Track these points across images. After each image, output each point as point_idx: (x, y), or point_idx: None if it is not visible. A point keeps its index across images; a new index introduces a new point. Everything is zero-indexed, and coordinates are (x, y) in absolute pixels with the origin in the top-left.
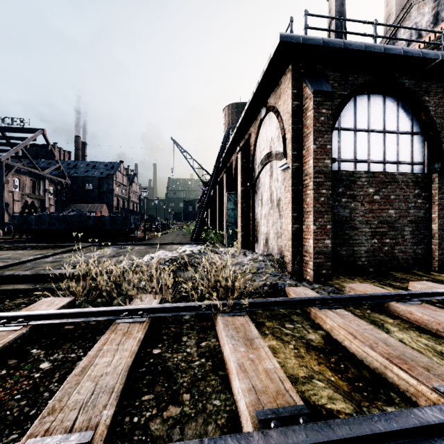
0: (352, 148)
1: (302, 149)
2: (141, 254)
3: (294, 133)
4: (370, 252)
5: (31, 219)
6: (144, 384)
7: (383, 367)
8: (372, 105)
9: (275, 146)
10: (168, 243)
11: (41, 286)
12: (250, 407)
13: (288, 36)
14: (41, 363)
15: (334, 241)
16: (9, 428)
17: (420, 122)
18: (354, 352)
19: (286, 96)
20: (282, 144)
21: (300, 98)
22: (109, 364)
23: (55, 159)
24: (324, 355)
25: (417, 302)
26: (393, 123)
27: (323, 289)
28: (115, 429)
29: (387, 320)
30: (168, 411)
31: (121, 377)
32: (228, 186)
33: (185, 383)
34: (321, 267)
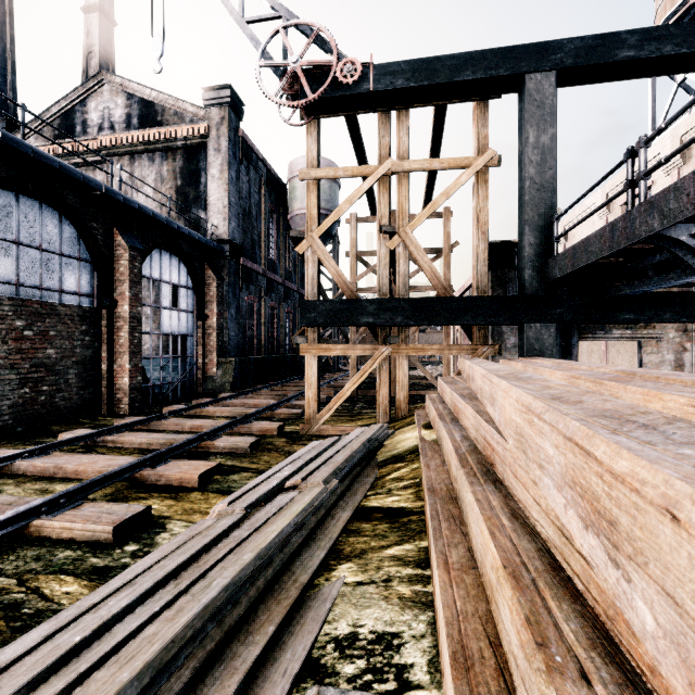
0: None
1: None
2: None
3: None
4: (18, 407)
5: None
6: None
7: None
8: (22, 210)
9: None
10: None
11: None
12: None
13: None
14: None
15: None
16: None
17: (89, 248)
18: None
19: None
20: None
21: None
22: None
23: None
24: None
25: (49, 454)
26: (54, 240)
27: None
28: None
29: (7, 482)
30: None
31: None
32: None
33: None
34: None
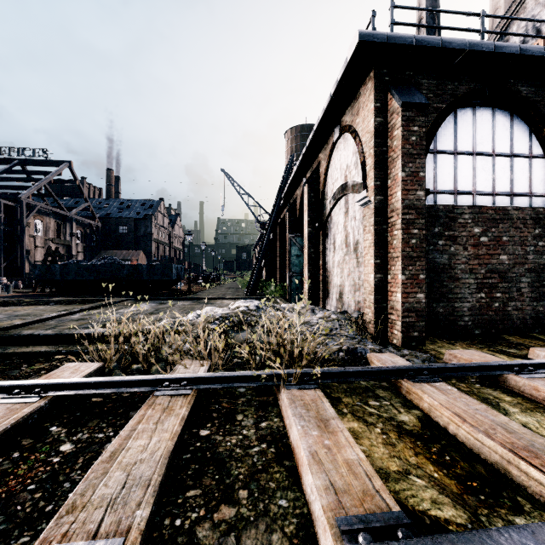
0: (452, 176)
1: (387, 178)
2: (185, 311)
3: (377, 158)
4: (475, 310)
5: (55, 268)
6: (189, 475)
7: (505, 461)
8: (477, 121)
9: (351, 176)
10: (218, 297)
11: (65, 348)
12: (328, 512)
13: (370, 34)
14: (62, 444)
15: (428, 295)
16: (19, 528)
17: (541, 141)
18: (462, 440)
19: (367, 111)
20: (360, 173)
21: (385, 114)
22: (144, 448)
23: (83, 197)
24: (422, 443)
25: (544, 375)
26: (505, 143)
27: (416, 356)
28: (152, 534)
29: (503, 397)
30: (219, 512)
31: (160, 466)
32: (292, 227)
33: (241, 476)
34: (412, 328)
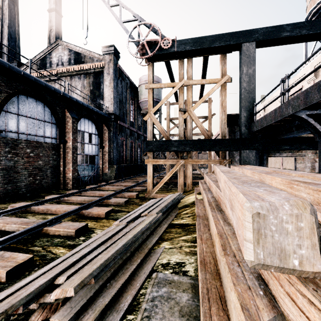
0: (16, 124)
1: None
2: None
3: None
4: (28, 185)
5: None
6: None
7: (18, 228)
8: (29, 103)
9: None
10: None
11: None
12: None
13: None
14: None
15: (2, 181)
16: None
17: (55, 118)
18: (7, 230)
19: None
20: None
21: None
22: None
23: None
24: None
25: (43, 204)
26: (41, 115)
27: None
28: None
29: (28, 215)
30: None
31: None
32: None
33: None
34: None
